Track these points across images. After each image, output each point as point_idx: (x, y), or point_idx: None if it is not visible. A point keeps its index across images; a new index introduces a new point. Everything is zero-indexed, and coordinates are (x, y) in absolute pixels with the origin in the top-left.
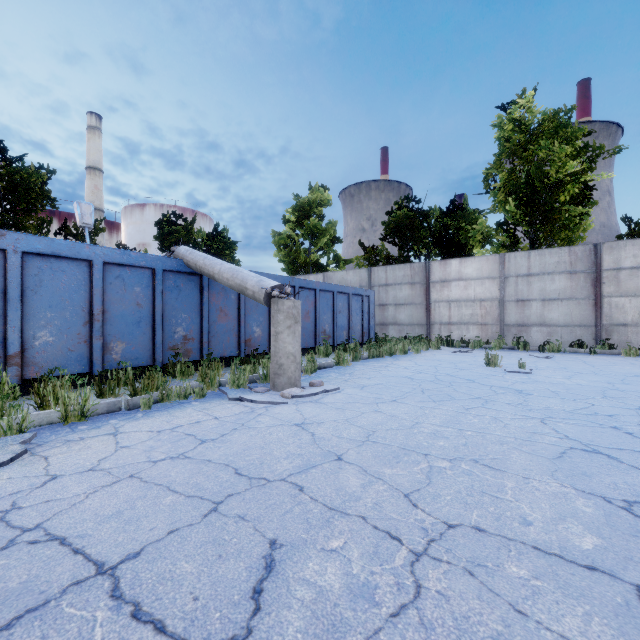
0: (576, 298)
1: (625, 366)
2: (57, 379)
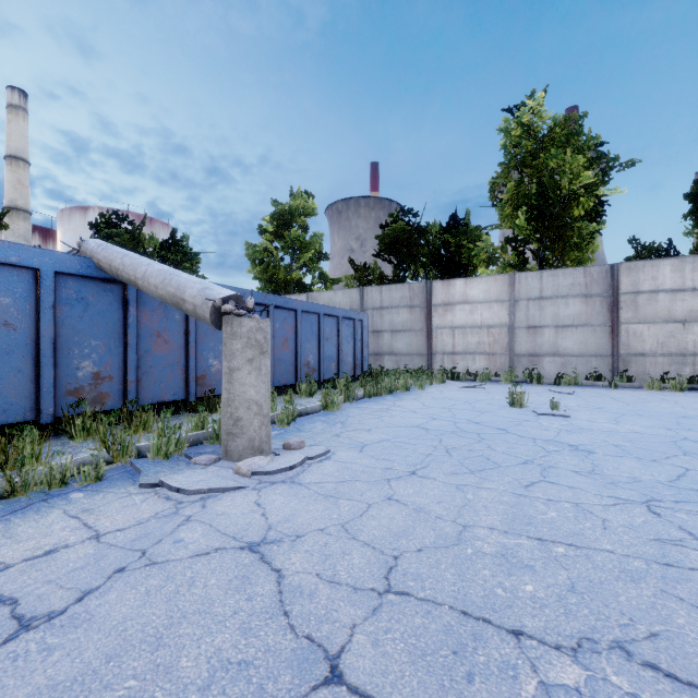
0: (592, 325)
1: (661, 403)
2: None
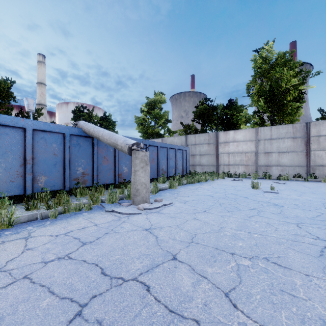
0: (296, 151)
1: None
2: (0, 199)
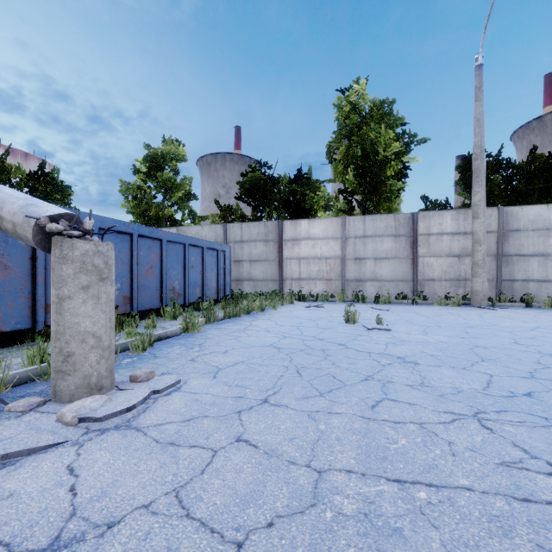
0: (399, 257)
1: (449, 316)
2: None
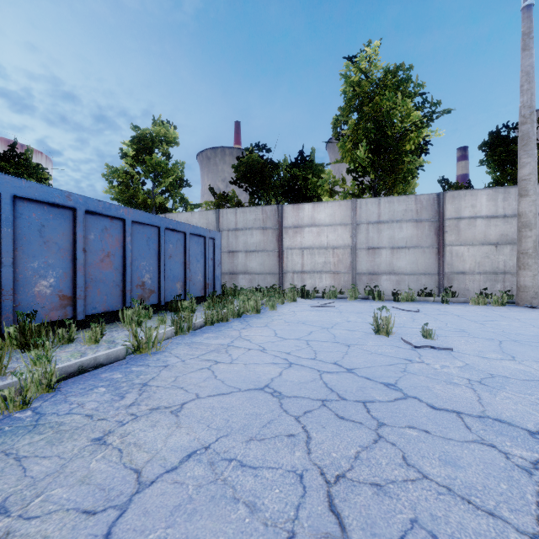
0: (422, 246)
1: (508, 321)
2: None
